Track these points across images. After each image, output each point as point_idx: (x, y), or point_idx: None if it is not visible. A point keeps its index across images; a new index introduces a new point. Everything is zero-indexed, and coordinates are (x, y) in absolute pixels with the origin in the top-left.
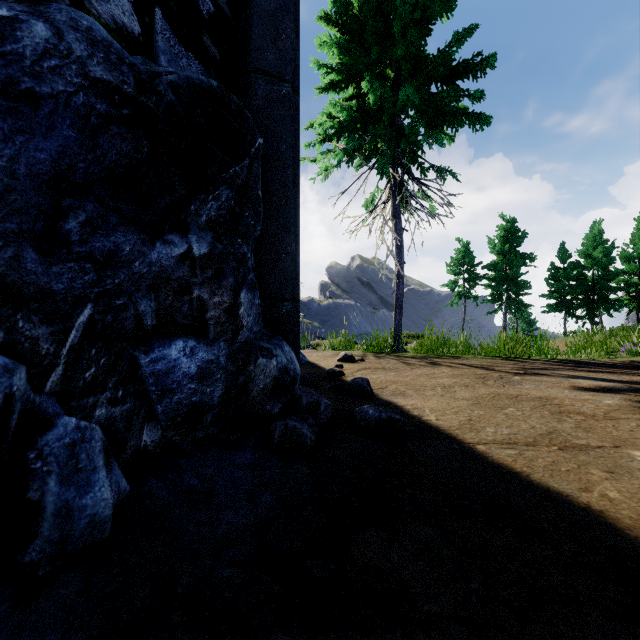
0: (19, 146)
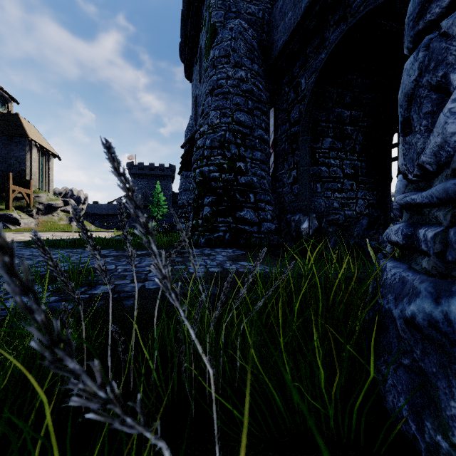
0: (362, 229)
